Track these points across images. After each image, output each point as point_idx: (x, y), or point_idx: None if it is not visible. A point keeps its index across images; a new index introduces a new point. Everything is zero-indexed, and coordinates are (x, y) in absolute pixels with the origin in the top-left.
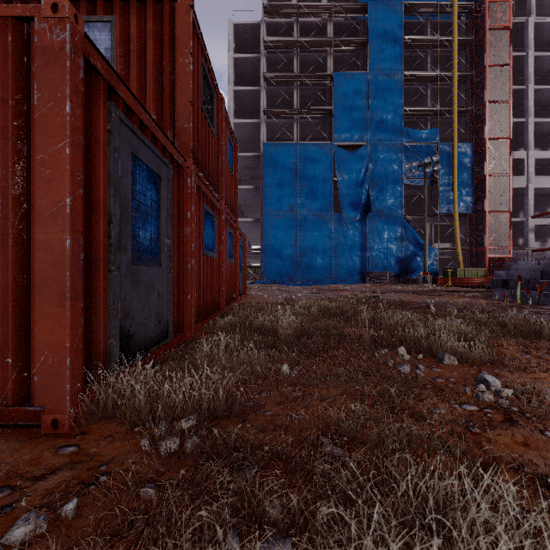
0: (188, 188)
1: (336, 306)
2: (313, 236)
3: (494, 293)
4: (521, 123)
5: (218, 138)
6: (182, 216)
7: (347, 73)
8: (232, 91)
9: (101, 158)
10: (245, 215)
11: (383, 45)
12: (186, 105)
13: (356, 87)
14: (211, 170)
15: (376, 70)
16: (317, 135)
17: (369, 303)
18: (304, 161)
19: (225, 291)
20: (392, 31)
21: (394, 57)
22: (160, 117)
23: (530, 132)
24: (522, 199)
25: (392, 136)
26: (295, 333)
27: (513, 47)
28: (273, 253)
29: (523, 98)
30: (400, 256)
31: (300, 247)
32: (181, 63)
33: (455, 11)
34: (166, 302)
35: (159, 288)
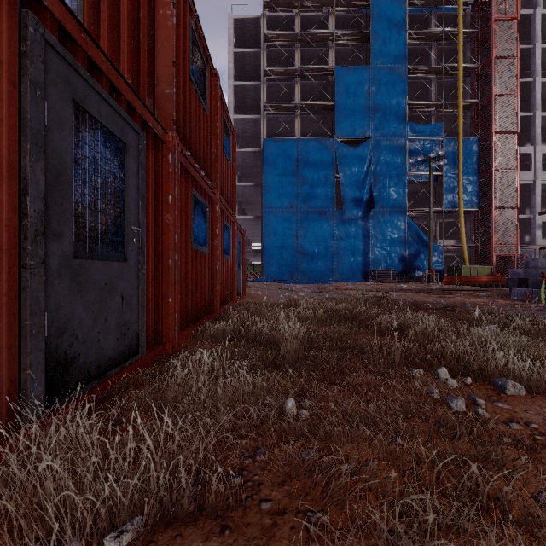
0: (169, 166)
1: (344, 308)
2: (314, 233)
3: (512, 292)
4: (528, 117)
5: (212, 119)
6: (161, 200)
7: (349, 67)
8: (232, 86)
9: (4, 89)
10: (245, 212)
11: (386, 38)
12: (168, 66)
13: (358, 81)
14: (203, 153)
15: (379, 63)
16: (318, 131)
17: (379, 304)
18: (305, 156)
19: (220, 291)
20: (395, 23)
21: (397, 50)
22: (136, 81)
23: (537, 127)
24: (529, 196)
25: (395, 131)
26: (300, 345)
27: (519, 40)
28: (274, 250)
29: (530, 92)
30: (403, 254)
31: (301, 245)
32: (162, 15)
33: (460, 2)
34: (135, 308)
35: (123, 290)
